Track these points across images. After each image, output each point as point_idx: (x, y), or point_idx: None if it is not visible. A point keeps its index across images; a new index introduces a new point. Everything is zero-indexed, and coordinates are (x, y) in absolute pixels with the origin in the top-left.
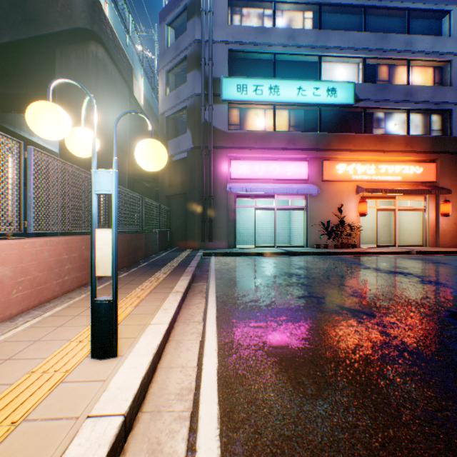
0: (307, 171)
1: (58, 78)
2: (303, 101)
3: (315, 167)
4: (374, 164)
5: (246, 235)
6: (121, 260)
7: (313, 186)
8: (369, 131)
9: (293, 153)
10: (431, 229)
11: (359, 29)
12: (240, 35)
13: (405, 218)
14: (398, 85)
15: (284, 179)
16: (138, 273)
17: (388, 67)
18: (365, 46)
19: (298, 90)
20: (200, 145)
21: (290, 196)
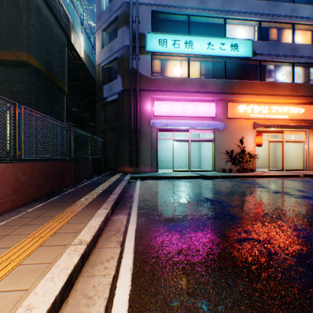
0: (215, 110)
1: None
2: (211, 54)
3: (221, 107)
4: (267, 105)
5: (166, 161)
6: (39, 189)
7: (220, 122)
8: (262, 79)
9: (204, 96)
10: (310, 157)
11: None
12: None
13: (288, 148)
14: (285, 43)
15: (197, 116)
16: (55, 203)
17: (277, 30)
18: (260, 11)
19: (208, 45)
20: (128, 88)
21: (201, 130)
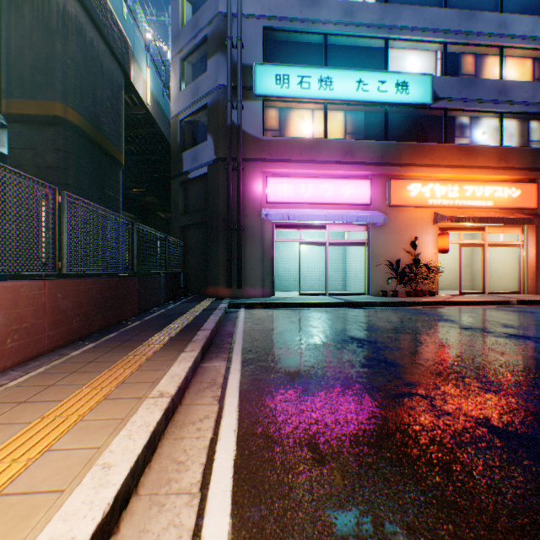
0: (369, 192)
1: (5, 40)
2: (364, 99)
3: (380, 188)
4: (457, 184)
5: (287, 278)
6: (87, 321)
7: (378, 213)
8: (450, 140)
9: (351, 169)
10: (531, 271)
11: (437, 6)
12: (279, 7)
13: (493, 257)
14: (488, 80)
15: (339, 203)
16: (113, 343)
17: (475, 57)
18: (446, 26)
19: (357, 83)
20: (225, 156)
21: (346, 226)
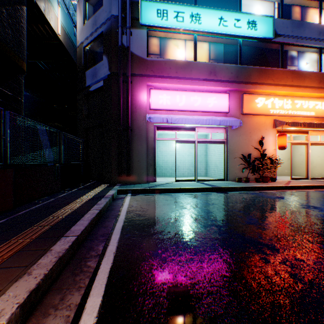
0: (228, 103)
1: None
2: (224, 32)
3: (235, 100)
4: (290, 99)
5: (166, 168)
6: None
7: (235, 119)
8: (284, 68)
9: (215, 85)
10: None
11: None
12: None
13: (310, 152)
14: (312, 23)
15: (205, 111)
16: None
17: (301, 8)
18: None
19: (219, 20)
20: (117, 71)
21: (210, 128)
